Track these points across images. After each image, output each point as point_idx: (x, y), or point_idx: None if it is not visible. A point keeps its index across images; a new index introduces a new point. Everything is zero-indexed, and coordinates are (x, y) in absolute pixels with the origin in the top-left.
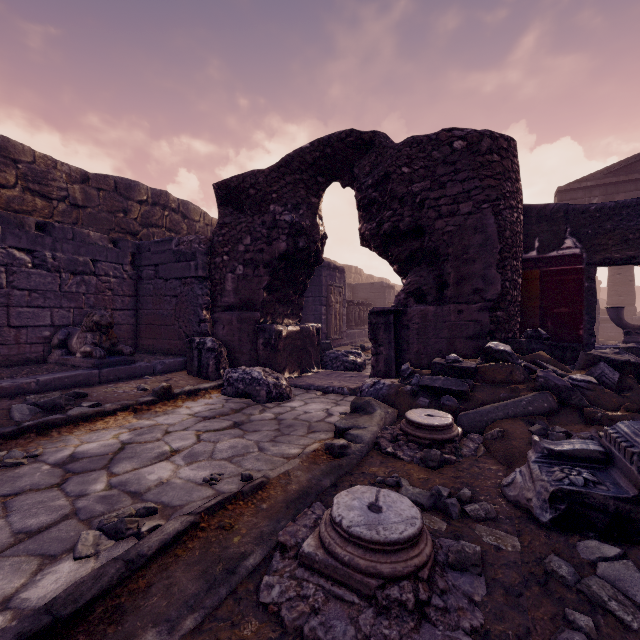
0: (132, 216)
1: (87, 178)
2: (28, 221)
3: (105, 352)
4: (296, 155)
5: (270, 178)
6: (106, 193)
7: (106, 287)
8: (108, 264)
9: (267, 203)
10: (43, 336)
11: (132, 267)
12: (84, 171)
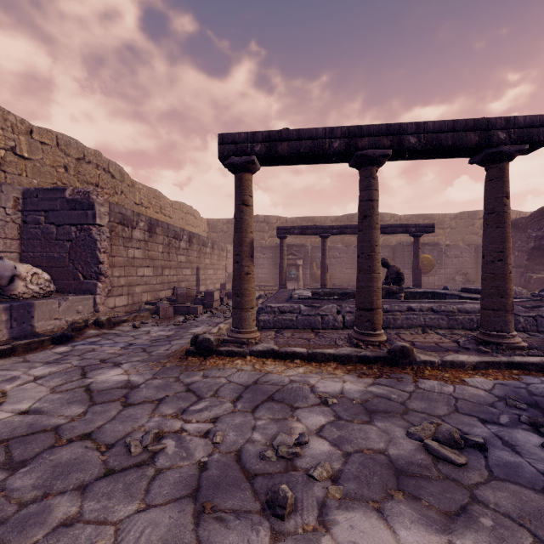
0: (475, 226)
1: (456, 216)
2: (443, 245)
3: (465, 281)
4: (538, 211)
5: (527, 220)
6: (464, 220)
7: (465, 261)
8: (465, 253)
9: (526, 229)
10: (447, 276)
11: (474, 253)
12: (455, 214)
